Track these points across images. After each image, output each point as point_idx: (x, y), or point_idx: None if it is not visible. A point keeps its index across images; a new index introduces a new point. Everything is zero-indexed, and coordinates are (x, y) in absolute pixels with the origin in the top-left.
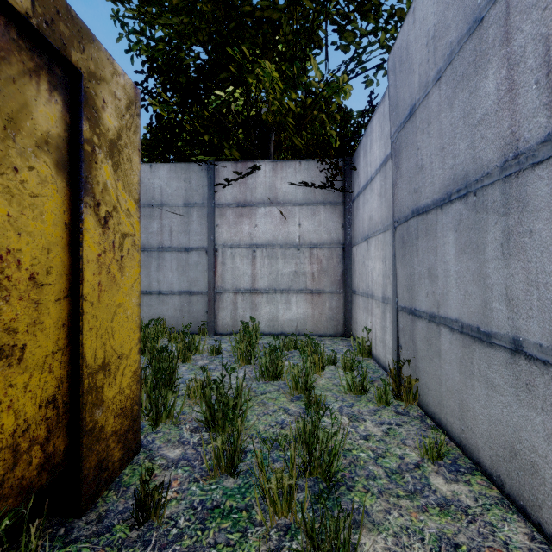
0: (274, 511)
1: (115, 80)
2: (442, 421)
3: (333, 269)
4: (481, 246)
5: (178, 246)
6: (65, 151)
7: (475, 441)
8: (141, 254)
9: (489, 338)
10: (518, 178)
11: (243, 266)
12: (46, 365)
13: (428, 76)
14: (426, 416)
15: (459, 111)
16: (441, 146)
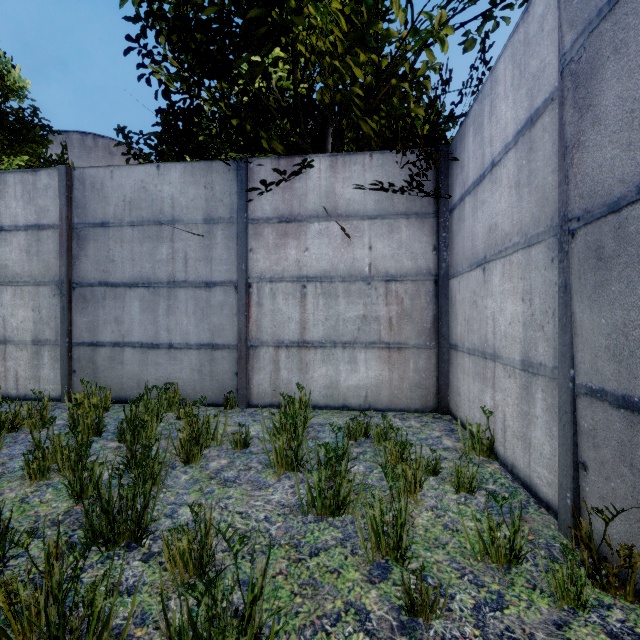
0: None
1: None
2: None
3: (420, 312)
4: None
5: (196, 279)
6: None
7: None
8: (144, 292)
9: None
10: None
11: (288, 307)
12: None
13: None
14: None
15: None
16: None
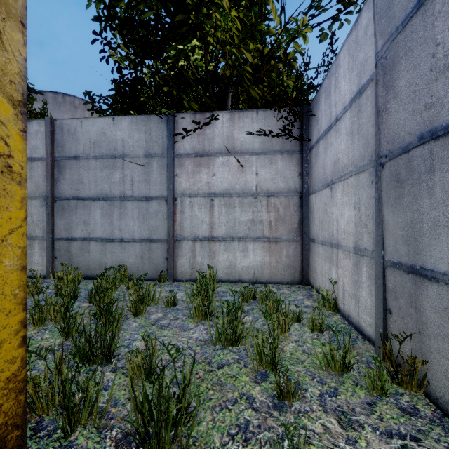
0: None
1: None
2: None
3: (290, 217)
4: None
5: (139, 195)
6: None
7: None
8: (104, 203)
9: None
10: None
11: (201, 214)
12: None
13: None
14: (446, 418)
15: None
16: None
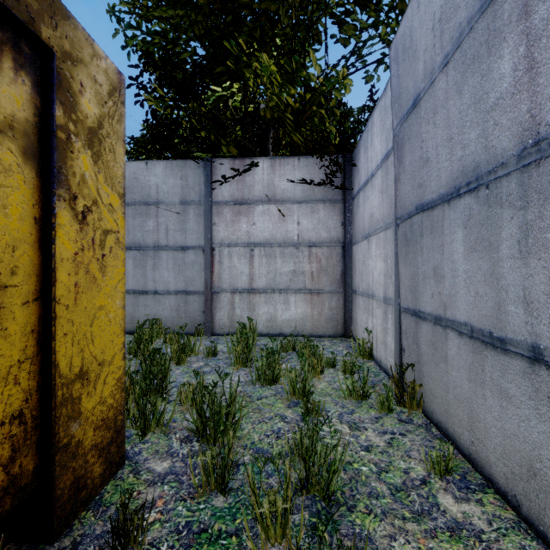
0: (267, 538)
1: (95, 63)
2: (448, 431)
3: (332, 268)
4: (494, 243)
5: (175, 244)
6: (34, 138)
7: (487, 455)
8: (136, 253)
9: (503, 344)
10: (539, 168)
11: (241, 265)
12: (10, 376)
13: (434, 62)
14: (431, 424)
15: (469, 97)
16: (448, 136)
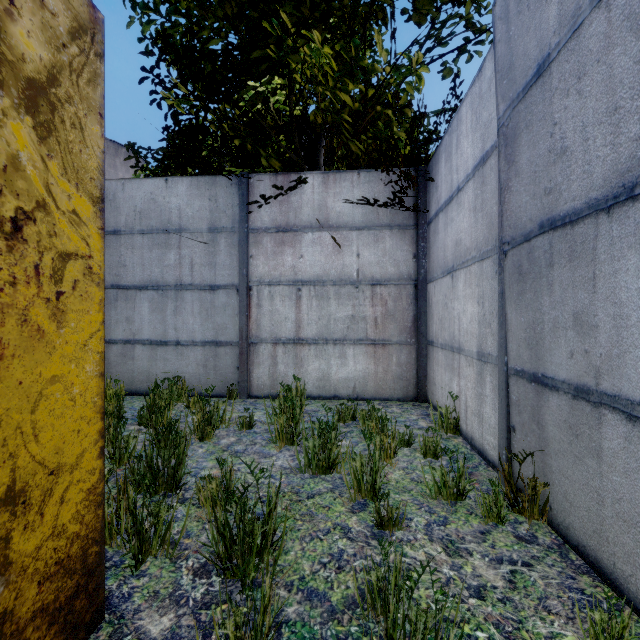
0: None
1: None
2: (602, 563)
3: (402, 313)
4: None
5: (202, 283)
6: None
7: None
8: (153, 294)
9: None
10: None
11: (285, 308)
12: None
13: None
14: (566, 545)
15: None
16: (610, 106)
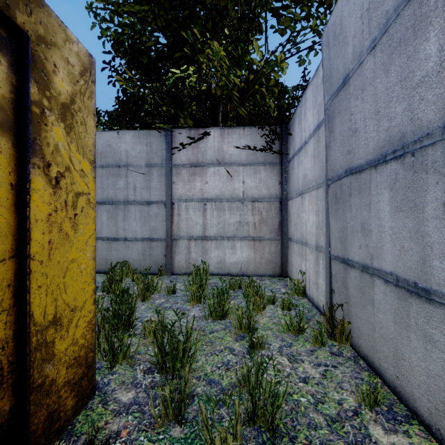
0: None
1: (67, 47)
2: (375, 364)
3: (272, 219)
4: (420, 204)
5: (141, 200)
6: (10, 112)
7: (411, 390)
8: (109, 207)
9: (428, 294)
10: None
11: (196, 216)
12: None
13: (362, 46)
14: (359, 357)
15: (395, 76)
16: (375, 110)
